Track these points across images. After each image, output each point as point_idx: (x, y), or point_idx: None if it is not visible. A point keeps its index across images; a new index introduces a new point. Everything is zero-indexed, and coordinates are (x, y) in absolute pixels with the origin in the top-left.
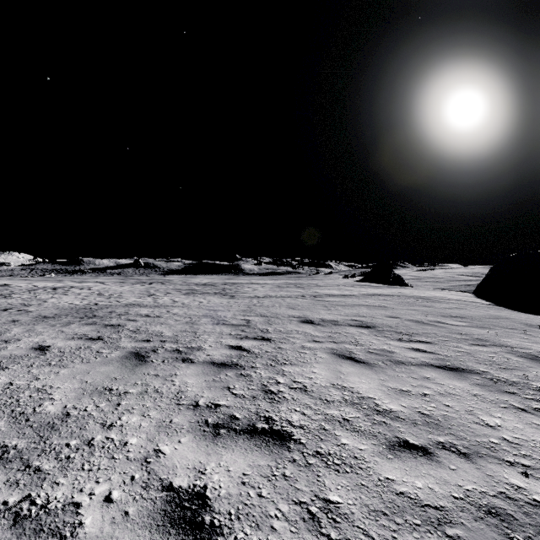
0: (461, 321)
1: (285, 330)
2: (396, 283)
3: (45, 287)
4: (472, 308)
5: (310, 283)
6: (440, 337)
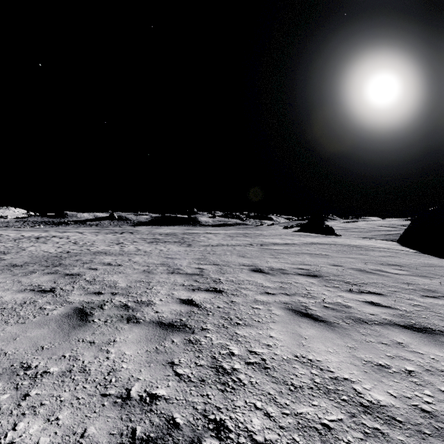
0: (400, 269)
1: (237, 280)
2: (328, 232)
3: (30, 236)
4: (404, 256)
5: (256, 233)
6: (389, 288)
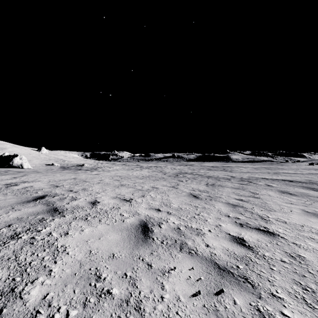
0: None
1: (255, 179)
2: None
3: (151, 166)
4: None
5: (278, 167)
6: (317, 184)
